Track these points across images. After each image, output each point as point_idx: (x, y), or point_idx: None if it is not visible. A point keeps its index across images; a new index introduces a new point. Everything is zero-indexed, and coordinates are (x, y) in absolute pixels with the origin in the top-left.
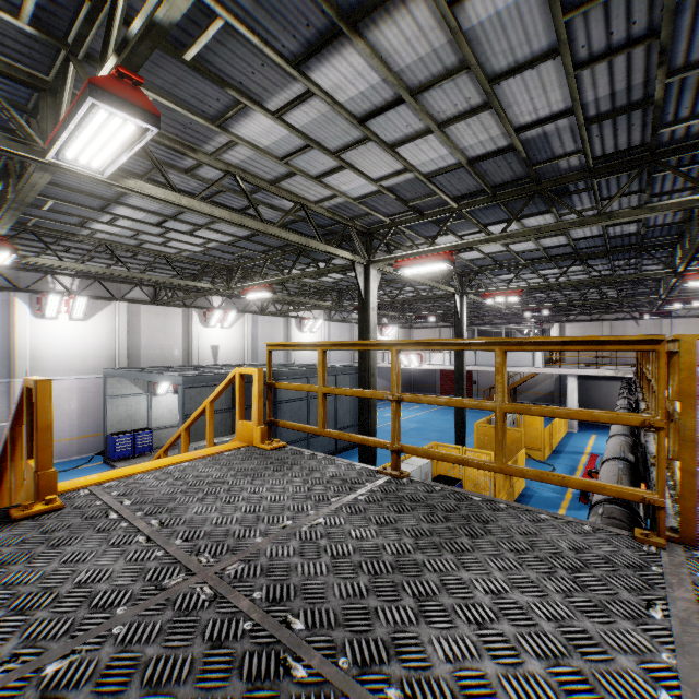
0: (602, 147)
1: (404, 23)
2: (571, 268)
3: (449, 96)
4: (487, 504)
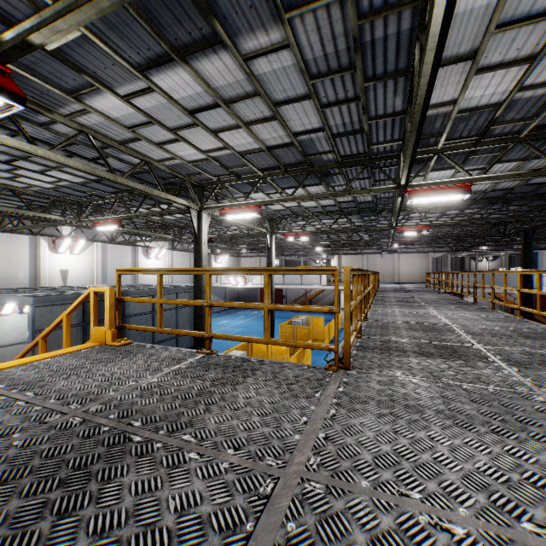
0: (344, 151)
1: (217, 62)
2: (340, 219)
3: (250, 108)
4: (259, 362)
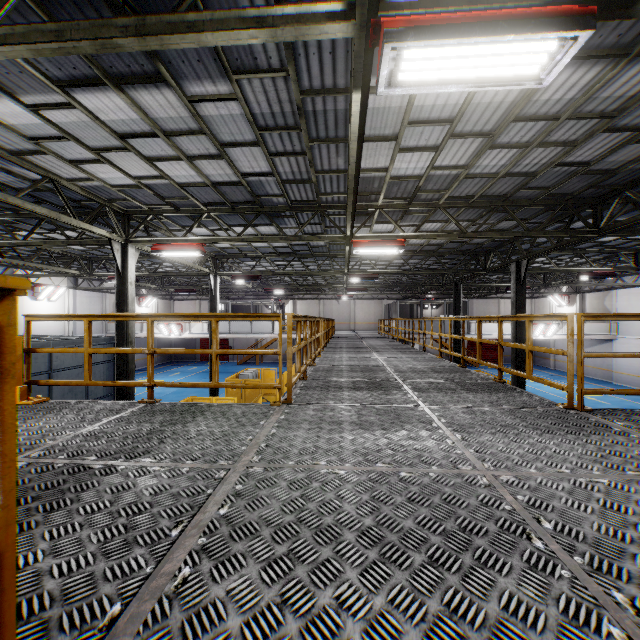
0: (294, 196)
1: (158, 96)
2: (294, 262)
3: (194, 143)
4: (207, 405)
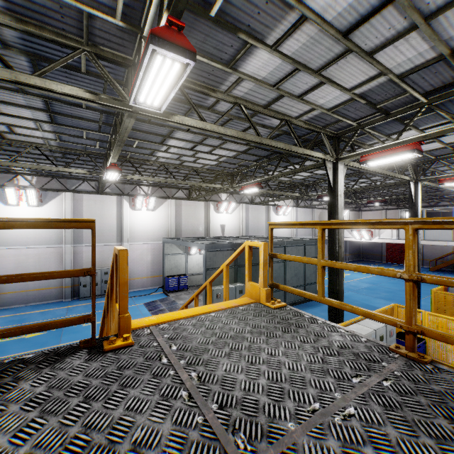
0: None
1: None
2: None
3: None
4: None
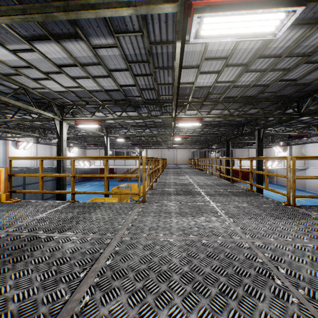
0: (146, 97)
1: (77, 45)
2: (146, 130)
3: (95, 70)
4: (102, 203)
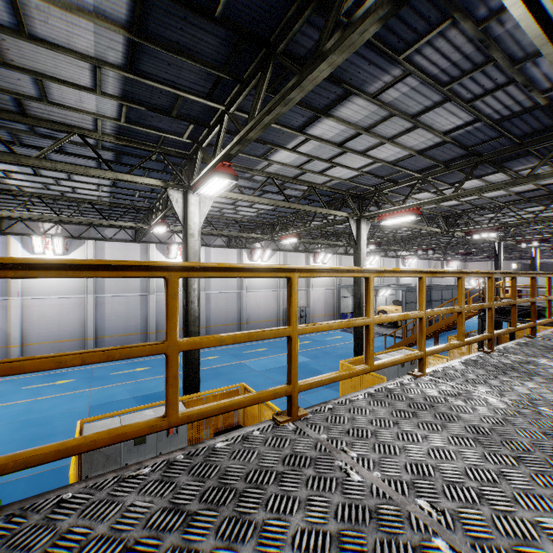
0: None
1: None
2: None
3: None
4: None
